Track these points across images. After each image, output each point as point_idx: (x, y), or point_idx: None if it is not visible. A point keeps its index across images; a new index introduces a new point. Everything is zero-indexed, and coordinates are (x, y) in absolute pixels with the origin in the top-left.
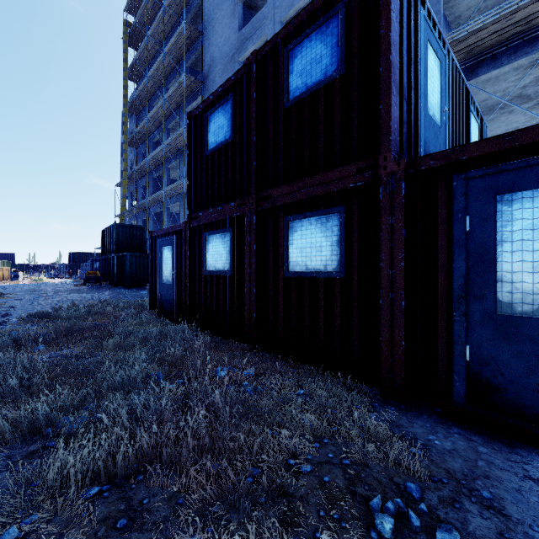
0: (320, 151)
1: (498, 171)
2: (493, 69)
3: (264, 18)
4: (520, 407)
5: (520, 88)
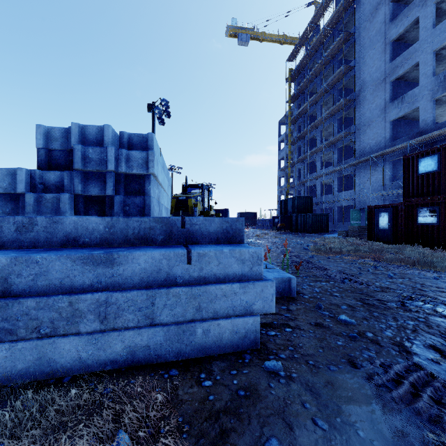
0: None
1: None
2: None
3: (415, 52)
4: None
5: None
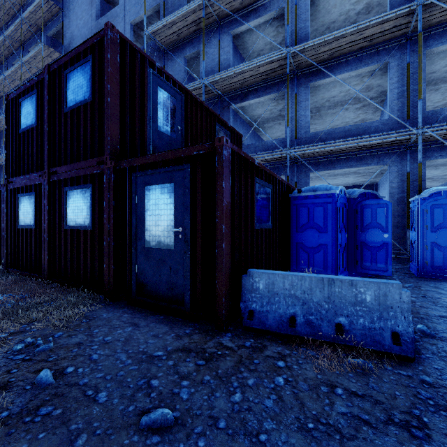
0: (82, 146)
1: (145, 174)
2: (255, 97)
3: (116, 16)
4: (152, 293)
5: (279, 110)
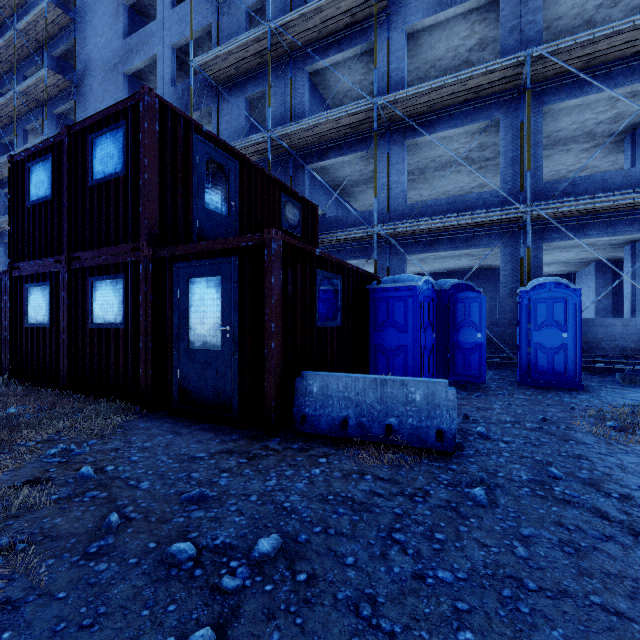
0: (112, 228)
1: (189, 265)
2: (338, 156)
3: (152, 35)
4: (196, 400)
5: (371, 171)
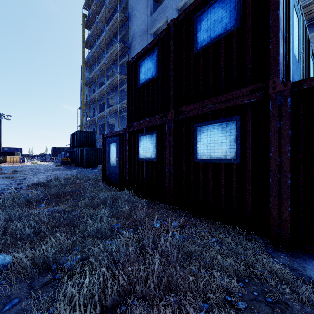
0: (221, 80)
1: None
2: None
3: (165, 7)
4: None
5: None
